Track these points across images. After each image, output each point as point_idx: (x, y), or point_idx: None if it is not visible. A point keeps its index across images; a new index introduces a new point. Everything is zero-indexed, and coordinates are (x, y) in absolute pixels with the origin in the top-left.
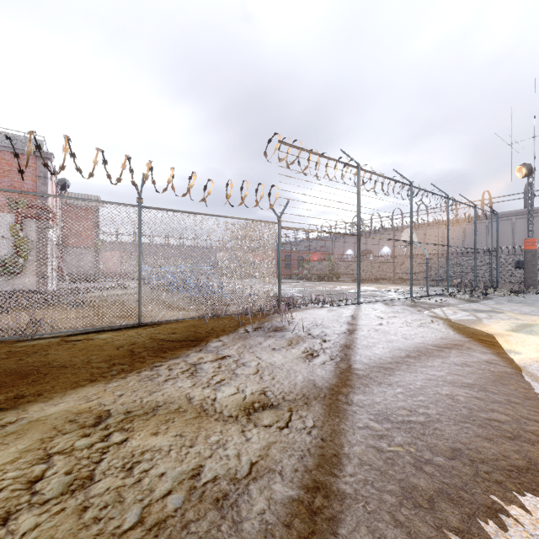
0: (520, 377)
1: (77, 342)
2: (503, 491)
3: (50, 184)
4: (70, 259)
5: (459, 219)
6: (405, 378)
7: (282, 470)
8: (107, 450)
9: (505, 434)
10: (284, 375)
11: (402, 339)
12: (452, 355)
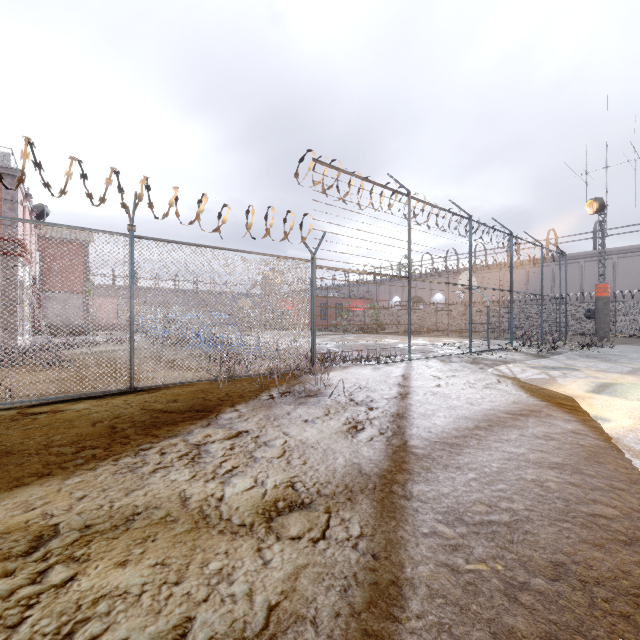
0: (616, 453)
1: (39, 415)
2: (634, 631)
3: (22, 209)
4: (51, 307)
5: (523, 261)
6: (477, 458)
7: (316, 615)
8: (36, 600)
9: (618, 536)
10: (319, 457)
11: (467, 405)
12: (531, 425)
